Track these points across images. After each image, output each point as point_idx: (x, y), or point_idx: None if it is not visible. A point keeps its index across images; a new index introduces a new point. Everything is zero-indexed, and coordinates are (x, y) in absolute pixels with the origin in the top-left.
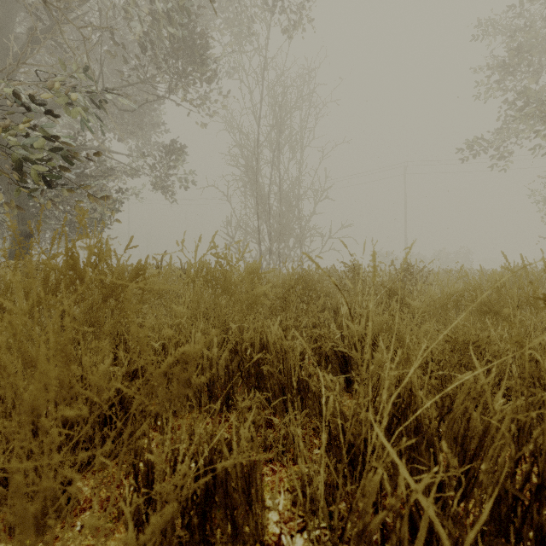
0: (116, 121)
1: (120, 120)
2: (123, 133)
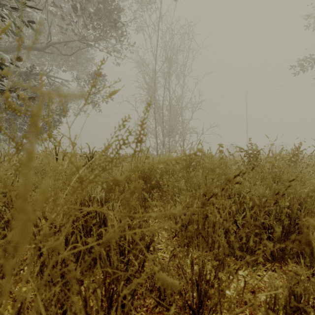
0: (64, 59)
1: (66, 59)
2: (68, 67)
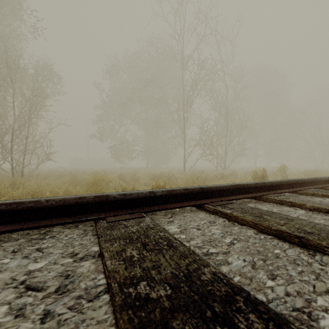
0: None
1: None
2: None
